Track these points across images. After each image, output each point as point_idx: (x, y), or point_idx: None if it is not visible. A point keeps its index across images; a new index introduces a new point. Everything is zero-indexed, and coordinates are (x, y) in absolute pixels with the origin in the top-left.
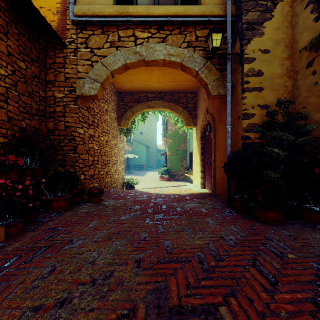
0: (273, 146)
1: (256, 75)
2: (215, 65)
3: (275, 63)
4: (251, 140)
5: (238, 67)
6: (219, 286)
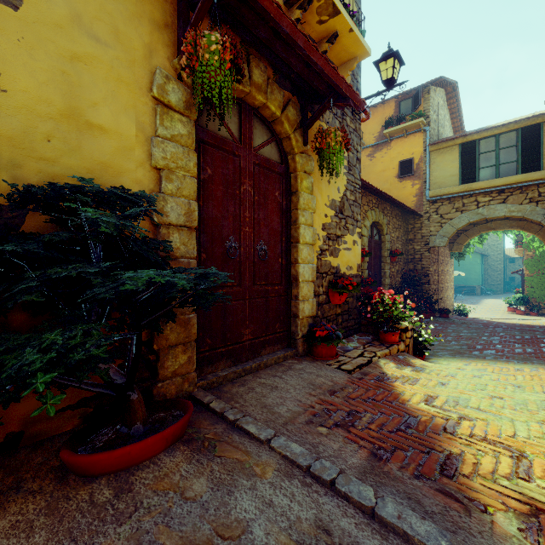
0: None
1: None
2: None
3: None
4: None
5: None
6: (520, 339)
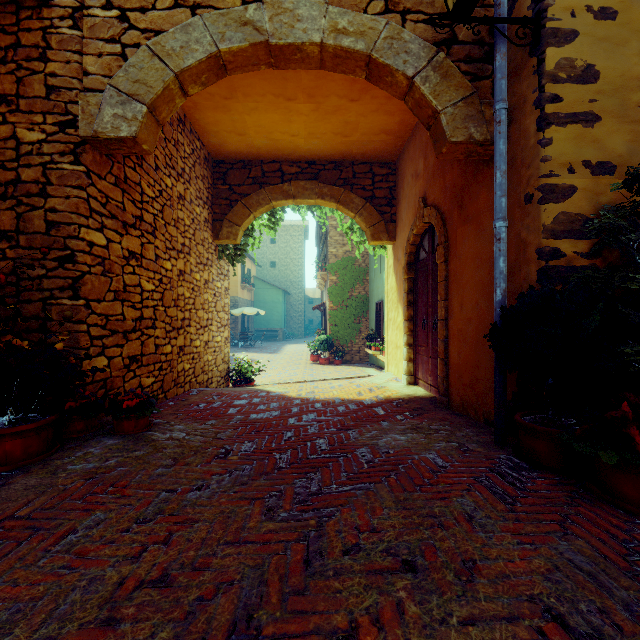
0: None
1: (579, 80)
2: (458, 62)
3: (631, 46)
4: (565, 261)
5: (524, 61)
6: None
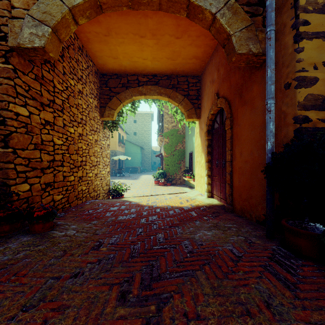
0: None
1: (320, 11)
2: (242, 5)
3: None
4: (311, 124)
5: (284, 2)
6: None
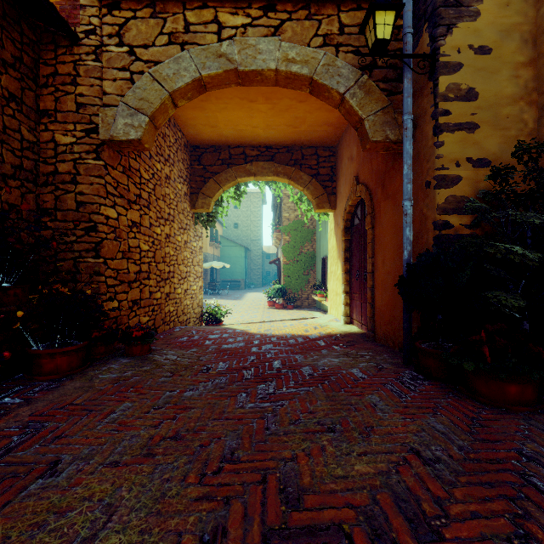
0: (505, 242)
1: (463, 99)
2: (378, 82)
3: (502, 74)
4: (453, 231)
5: (425, 83)
6: None
